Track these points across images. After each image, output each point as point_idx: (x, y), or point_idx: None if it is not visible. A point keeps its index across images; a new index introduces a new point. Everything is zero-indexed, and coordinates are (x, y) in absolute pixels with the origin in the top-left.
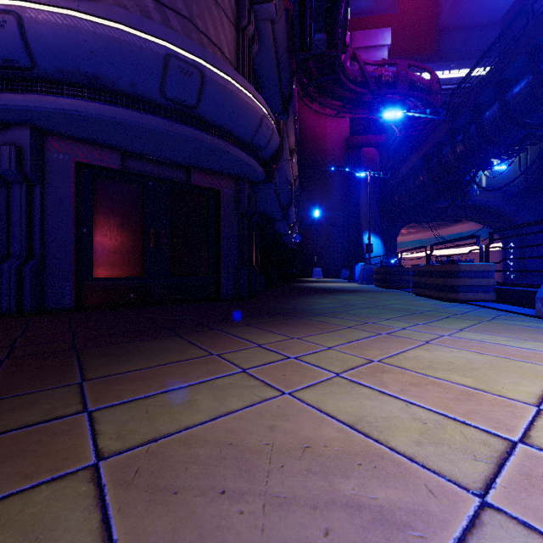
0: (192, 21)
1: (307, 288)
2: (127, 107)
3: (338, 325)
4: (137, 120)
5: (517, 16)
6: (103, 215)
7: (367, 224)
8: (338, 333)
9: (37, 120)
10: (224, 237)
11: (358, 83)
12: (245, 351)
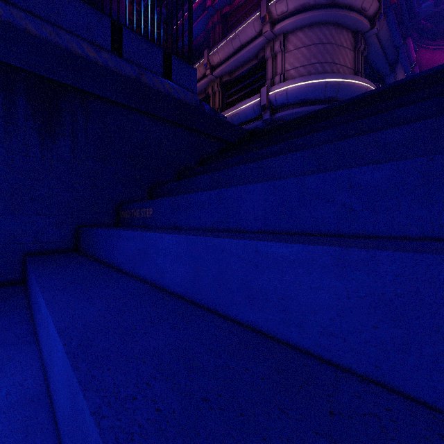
0: (333, 62)
1: None
2: (312, 105)
3: None
4: (315, 108)
5: None
6: None
7: None
8: None
9: (286, 117)
10: None
11: None
12: None
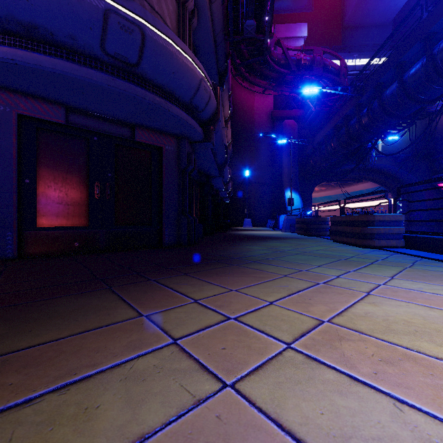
0: None
1: (240, 235)
2: (67, 60)
3: (274, 273)
4: (77, 72)
5: (413, 10)
6: (47, 166)
7: (288, 182)
8: (276, 282)
9: None
10: (166, 190)
11: (281, 65)
12: (179, 310)
